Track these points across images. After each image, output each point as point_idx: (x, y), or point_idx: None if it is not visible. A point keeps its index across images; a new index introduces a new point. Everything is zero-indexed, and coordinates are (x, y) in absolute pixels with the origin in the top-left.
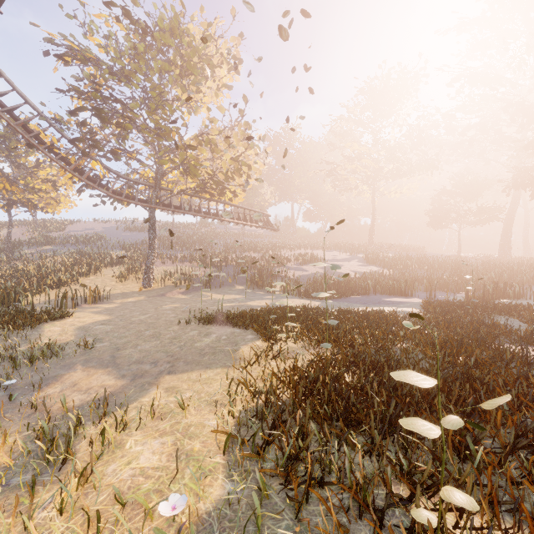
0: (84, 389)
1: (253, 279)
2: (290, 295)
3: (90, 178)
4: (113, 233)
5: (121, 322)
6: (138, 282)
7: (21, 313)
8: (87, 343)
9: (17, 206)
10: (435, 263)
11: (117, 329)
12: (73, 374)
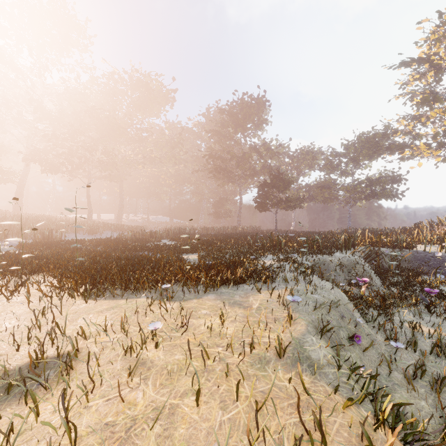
0: None
1: None
2: None
3: None
4: None
5: None
6: None
7: None
8: None
9: None
10: None
11: None
12: None
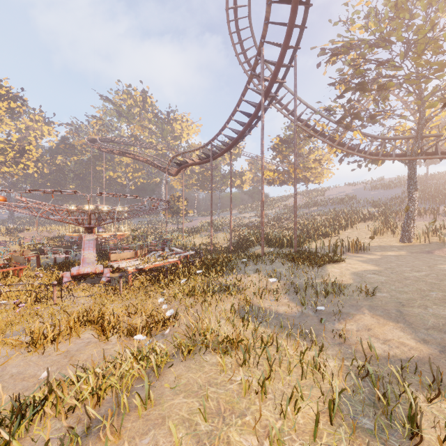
0: (381, 338)
1: None
2: None
3: (349, 148)
4: (361, 193)
5: (392, 275)
6: (394, 236)
7: (311, 254)
8: (367, 289)
9: (299, 182)
10: None
11: (391, 282)
12: (362, 316)
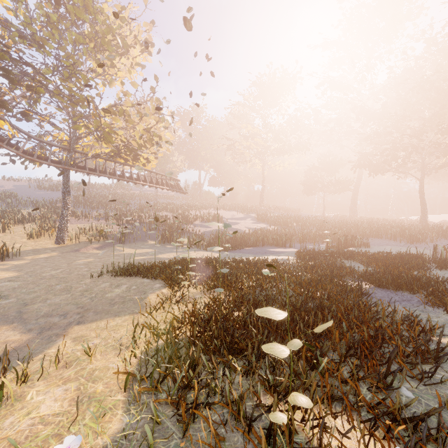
0: None
1: (164, 235)
2: (196, 248)
3: None
4: (25, 191)
5: (30, 278)
6: (52, 239)
7: None
8: None
9: None
10: (307, 221)
11: (25, 285)
12: None
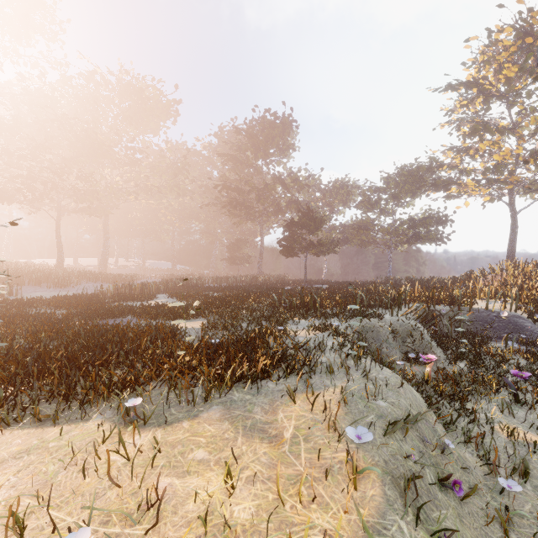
0: None
1: None
2: None
3: None
4: None
5: None
6: None
7: None
8: None
9: None
10: None
11: None
12: None
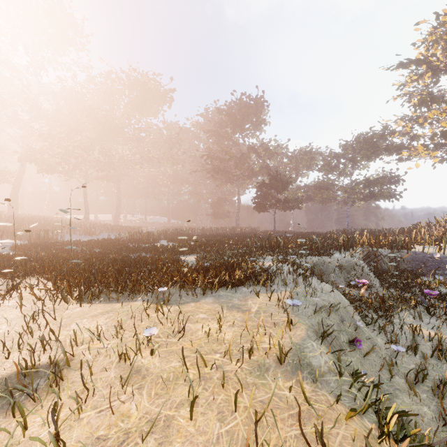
0: None
1: None
2: None
3: None
4: None
5: None
6: None
7: None
8: None
9: None
10: None
11: None
12: None
